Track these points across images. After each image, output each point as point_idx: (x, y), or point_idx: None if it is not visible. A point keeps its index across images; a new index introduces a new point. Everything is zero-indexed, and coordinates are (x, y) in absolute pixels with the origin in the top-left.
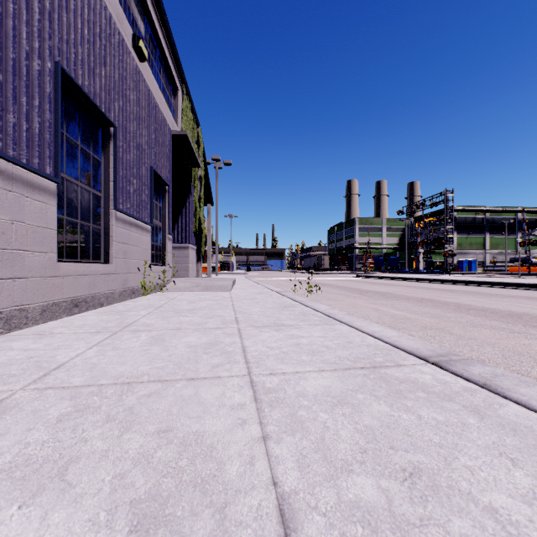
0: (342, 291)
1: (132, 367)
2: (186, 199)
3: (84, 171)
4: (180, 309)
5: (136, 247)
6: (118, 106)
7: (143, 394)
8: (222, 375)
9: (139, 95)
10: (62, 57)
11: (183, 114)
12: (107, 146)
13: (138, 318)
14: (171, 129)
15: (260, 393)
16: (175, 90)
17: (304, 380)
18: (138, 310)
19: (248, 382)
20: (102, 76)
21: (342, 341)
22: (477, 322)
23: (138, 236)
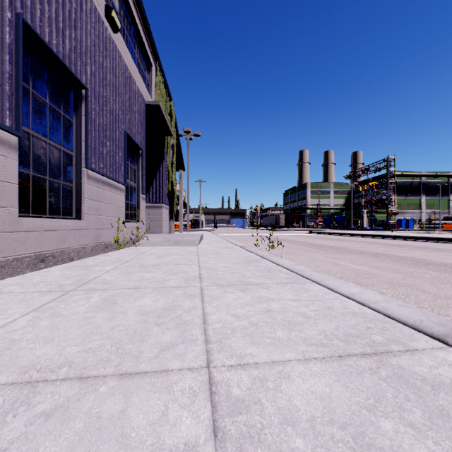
0: (299, 246)
1: (56, 349)
2: (160, 164)
3: (53, 129)
4: (146, 263)
5: (109, 204)
6: (90, 70)
7: (40, 412)
8: (171, 367)
9: (113, 63)
10: (25, 10)
11: (156, 87)
12: (79, 107)
13: (100, 274)
14: (145, 100)
15: (222, 414)
16: (149, 65)
17: (288, 380)
18: (104, 265)
19: (206, 383)
20: (72, 39)
21: (320, 307)
22: (443, 278)
23: (112, 194)
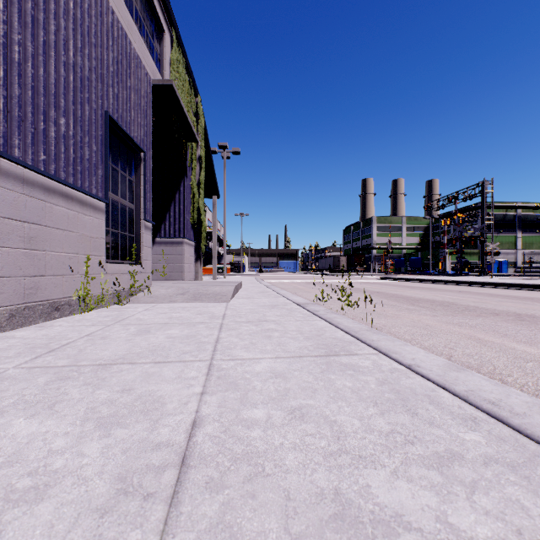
0: (382, 299)
1: None
2: (180, 182)
3: None
4: (89, 358)
5: (65, 231)
6: None
7: None
8: None
9: None
10: None
11: (172, 67)
12: None
13: None
14: (150, 77)
15: None
16: (161, 32)
17: None
18: None
19: None
20: None
21: None
22: None
23: (72, 214)
